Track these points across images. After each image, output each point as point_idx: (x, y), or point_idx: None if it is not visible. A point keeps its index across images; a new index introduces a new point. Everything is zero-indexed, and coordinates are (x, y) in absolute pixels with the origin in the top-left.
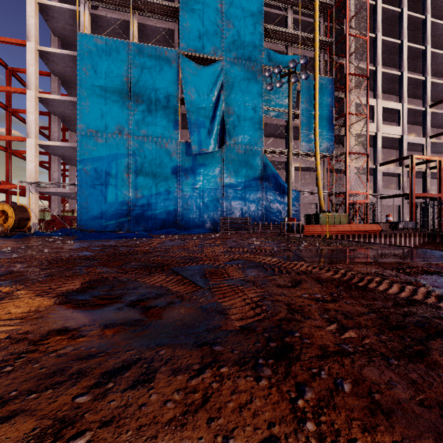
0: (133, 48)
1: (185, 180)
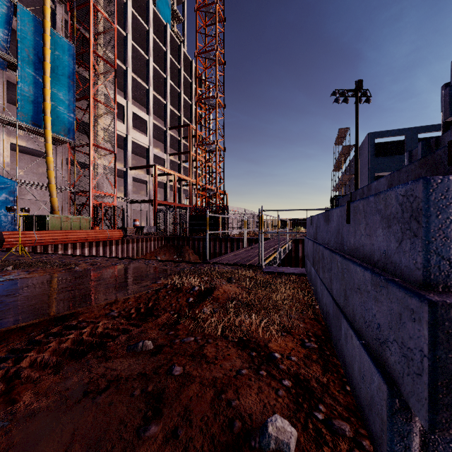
0: None
1: None
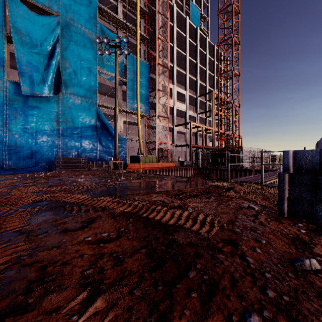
0: None
1: (14, 119)
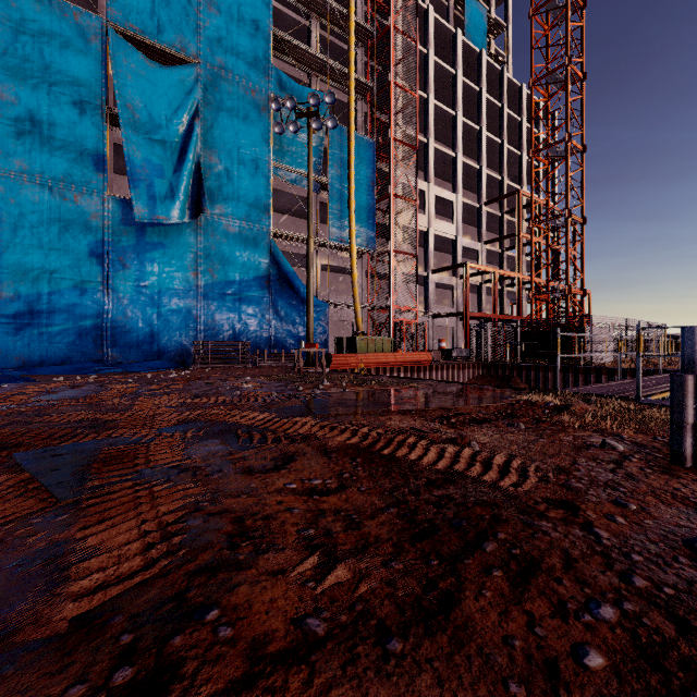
0: None
1: (122, 270)
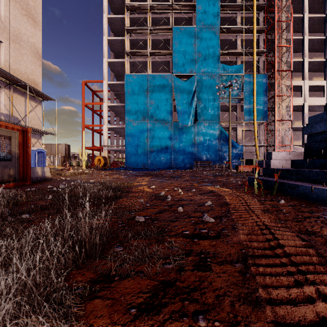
0: (150, 77)
1: (175, 141)
